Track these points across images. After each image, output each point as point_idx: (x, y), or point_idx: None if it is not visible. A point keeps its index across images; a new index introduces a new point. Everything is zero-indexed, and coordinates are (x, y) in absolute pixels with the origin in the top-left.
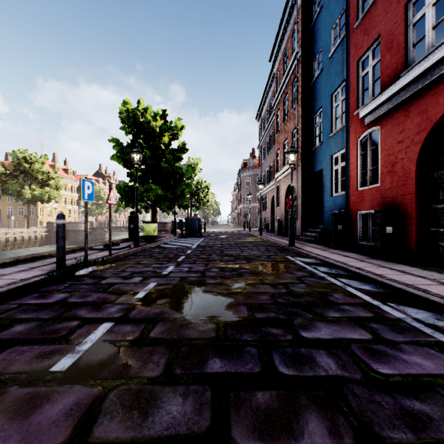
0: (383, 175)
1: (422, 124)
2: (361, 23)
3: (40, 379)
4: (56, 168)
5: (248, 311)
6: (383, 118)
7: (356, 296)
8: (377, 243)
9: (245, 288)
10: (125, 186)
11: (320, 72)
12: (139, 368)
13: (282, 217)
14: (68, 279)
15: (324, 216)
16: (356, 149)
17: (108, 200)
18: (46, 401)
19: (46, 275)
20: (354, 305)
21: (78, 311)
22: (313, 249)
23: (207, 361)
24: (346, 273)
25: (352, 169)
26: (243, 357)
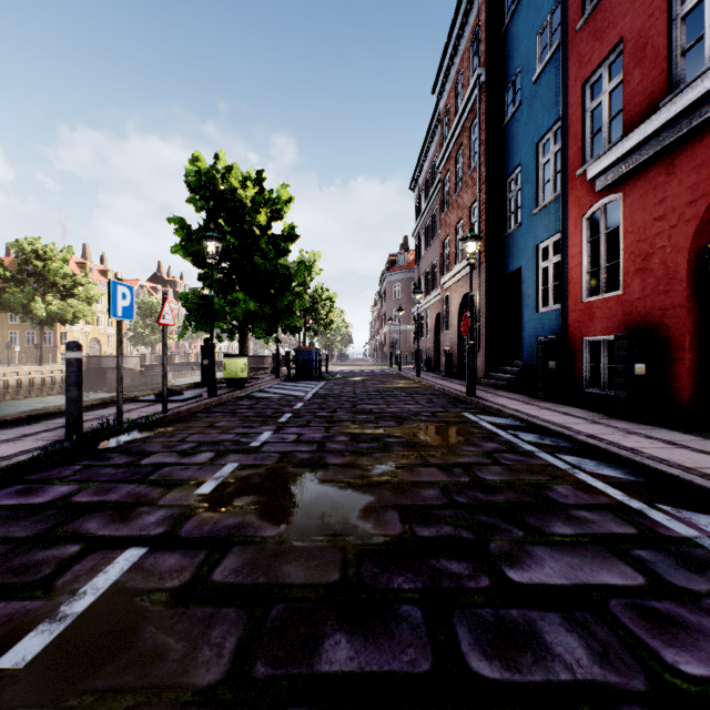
0: (629, 276)
1: (700, 187)
2: (589, 20)
3: None
4: (88, 269)
5: (402, 523)
6: (629, 179)
7: (596, 490)
8: (618, 391)
9: (395, 475)
10: (195, 296)
11: (518, 107)
12: (179, 660)
13: (453, 347)
14: (83, 456)
15: (524, 346)
16: (580, 233)
17: (160, 319)
18: None
19: (43, 451)
20: (596, 509)
21: (86, 521)
22: (507, 401)
23: (321, 643)
24: (570, 445)
25: (573, 267)
26: (395, 632)
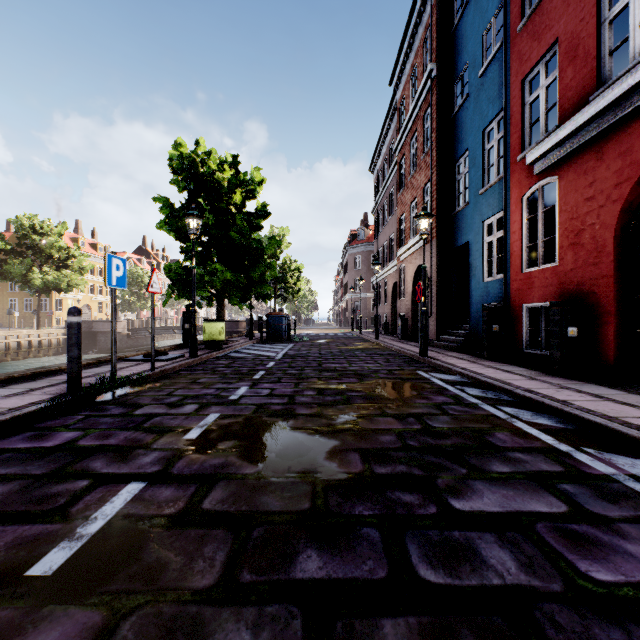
0: (563, 250)
1: (625, 171)
2: (529, 22)
3: (5, 593)
4: (80, 243)
5: (363, 463)
6: (563, 164)
7: (531, 436)
8: (553, 351)
9: (356, 423)
10: (177, 267)
11: (466, 99)
12: (179, 569)
13: (408, 313)
14: (84, 407)
15: (471, 312)
16: (520, 211)
17: (149, 287)
18: (6, 639)
19: (49, 402)
20: (530, 452)
21: (91, 461)
22: (456, 360)
23: (295, 556)
24: (510, 398)
25: (515, 241)
26: (356, 548)
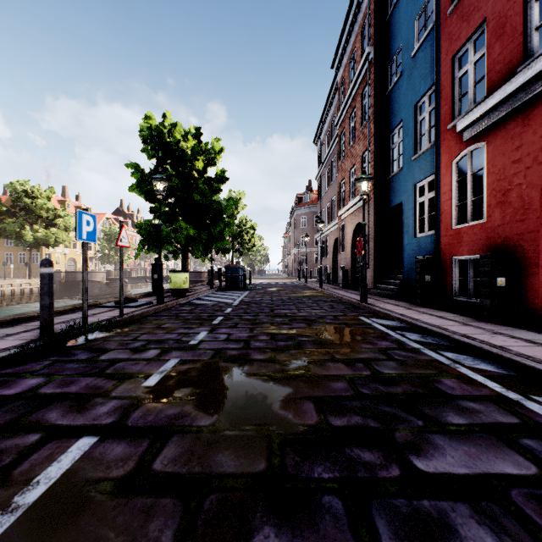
0: (491, 208)
1: None
2: (458, 6)
3: None
4: (66, 205)
5: (318, 413)
6: (491, 130)
7: (477, 383)
8: (483, 299)
9: (308, 369)
10: (147, 225)
11: (400, 77)
12: None
13: (347, 265)
14: (53, 352)
15: (404, 264)
16: (450, 174)
17: (118, 242)
18: None
19: (19, 349)
20: (481, 400)
21: (48, 412)
22: (393, 307)
23: (251, 537)
24: (448, 343)
25: (445, 201)
26: (319, 525)
